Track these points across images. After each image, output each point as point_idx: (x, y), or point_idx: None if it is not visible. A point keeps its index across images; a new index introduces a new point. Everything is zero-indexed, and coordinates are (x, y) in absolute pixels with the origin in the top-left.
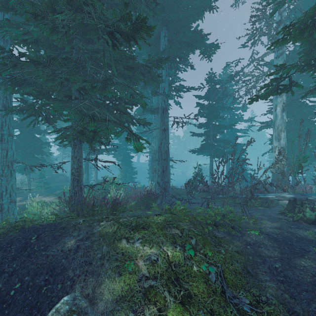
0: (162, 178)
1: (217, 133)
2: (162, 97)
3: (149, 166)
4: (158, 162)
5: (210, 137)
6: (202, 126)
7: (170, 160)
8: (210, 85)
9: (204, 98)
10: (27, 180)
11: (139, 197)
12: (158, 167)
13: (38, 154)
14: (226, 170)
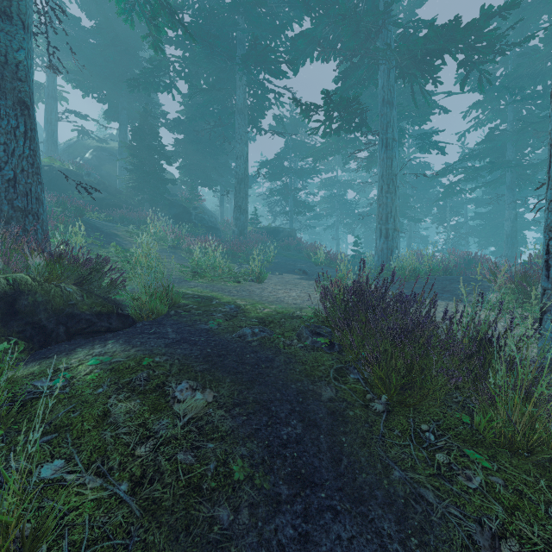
0: None
1: None
2: None
3: None
4: None
5: None
6: None
7: None
8: None
9: None
10: None
11: None
12: None
13: None
14: None
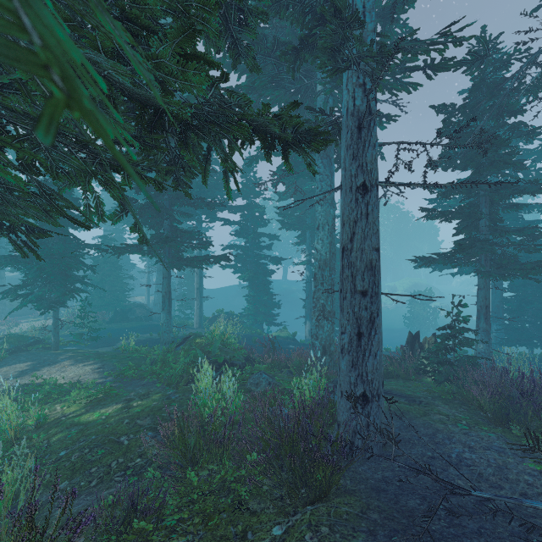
0: (355, 359)
1: (502, 207)
2: (355, 74)
3: (306, 292)
4: (340, 302)
5: (480, 221)
6: (453, 193)
7: (381, 293)
8: (483, 73)
9: (462, 112)
10: (52, 324)
11: (275, 429)
12: (340, 319)
13: (70, 269)
14: (494, 304)
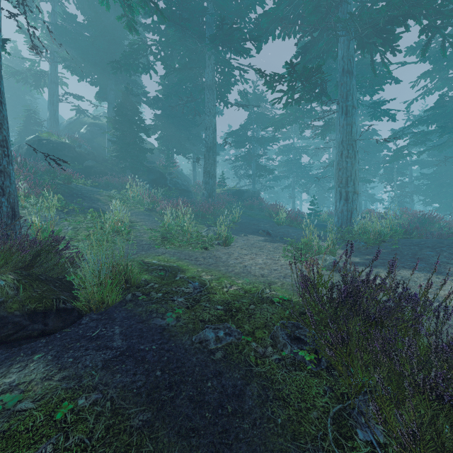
0: None
1: None
2: None
3: None
4: None
5: None
6: None
7: None
8: None
9: None
10: None
11: None
12: None
13: None
14: None
